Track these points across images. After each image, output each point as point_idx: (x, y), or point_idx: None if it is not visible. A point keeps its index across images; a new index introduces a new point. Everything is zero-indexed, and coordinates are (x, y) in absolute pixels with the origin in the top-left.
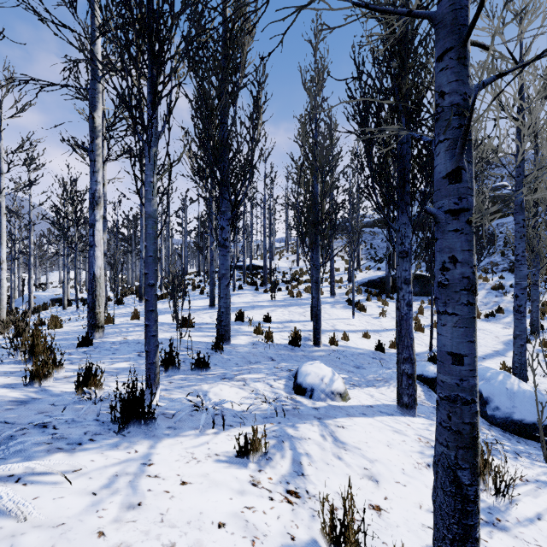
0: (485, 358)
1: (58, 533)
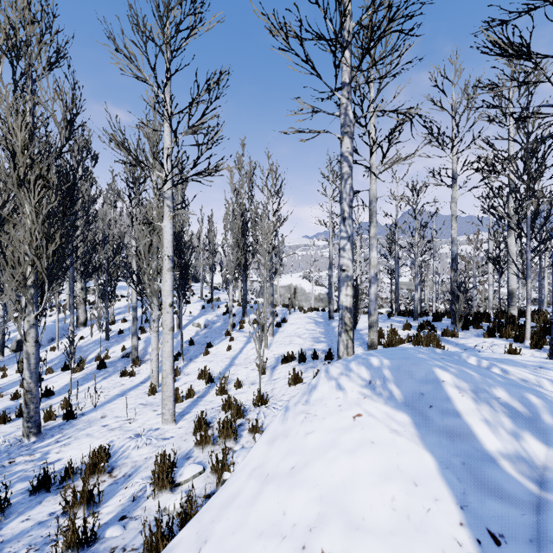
0: (141, 382)
1: (191, 306)
